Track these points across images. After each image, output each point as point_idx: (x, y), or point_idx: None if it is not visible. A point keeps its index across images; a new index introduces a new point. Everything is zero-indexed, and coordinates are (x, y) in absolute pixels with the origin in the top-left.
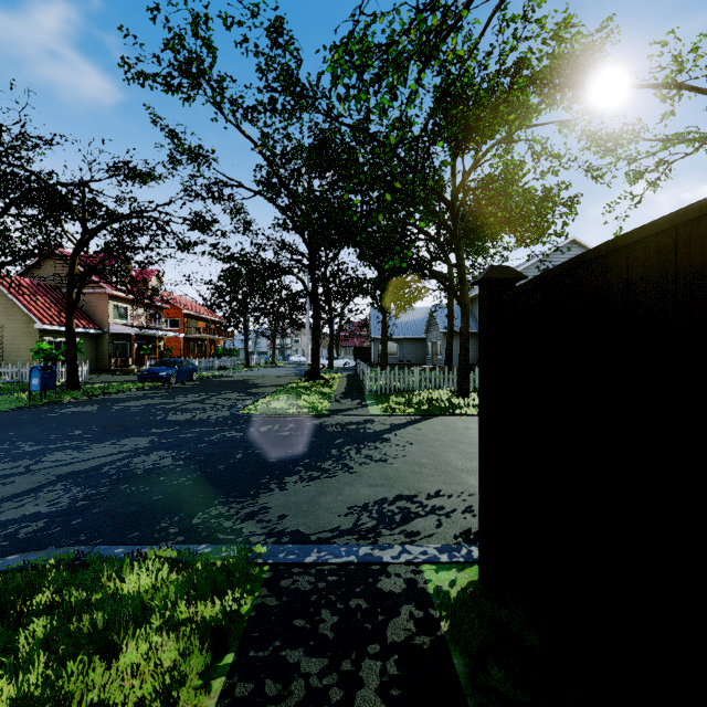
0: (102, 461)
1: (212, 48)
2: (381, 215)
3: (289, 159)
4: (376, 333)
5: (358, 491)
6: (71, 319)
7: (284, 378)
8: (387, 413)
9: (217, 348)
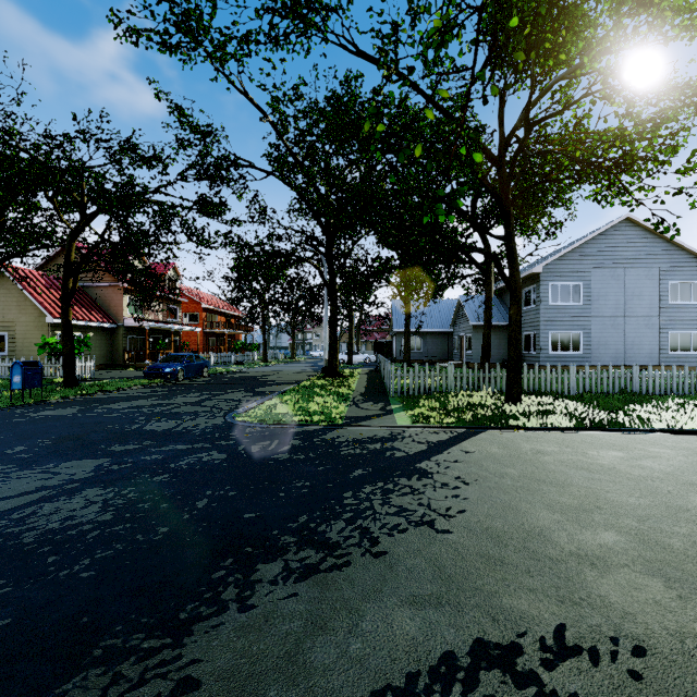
0: None
1: None
2: (418, 146)
3: (305, 136)
4: (398, 326)
5: (391, 620)
6: (67, 311)
7: (300, 374)
8: (419, 424)
9: (235, 343)
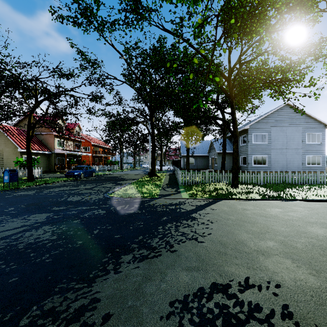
0: (4, 234)
1: None
2: (191, 74)
3: (140, 65)
4: (183, 153)
5: (178, 276)
6: (29, 146)
7: (138, 175)
8: (192, 197)
9: (107, 161)
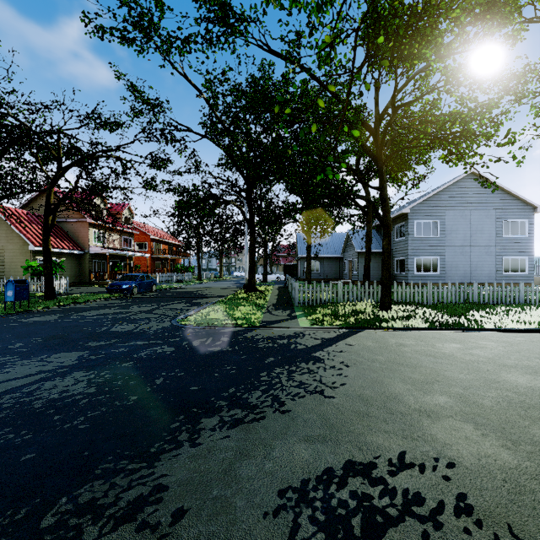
0: (10, 385)
1: (160, 1)
2: (313, 125)
3: (230, 108)
4: (301, 253)
5: (292, 450)
6: (47, 241)
7: (226, 290)
8: (316, 326)
9: (176, 265)
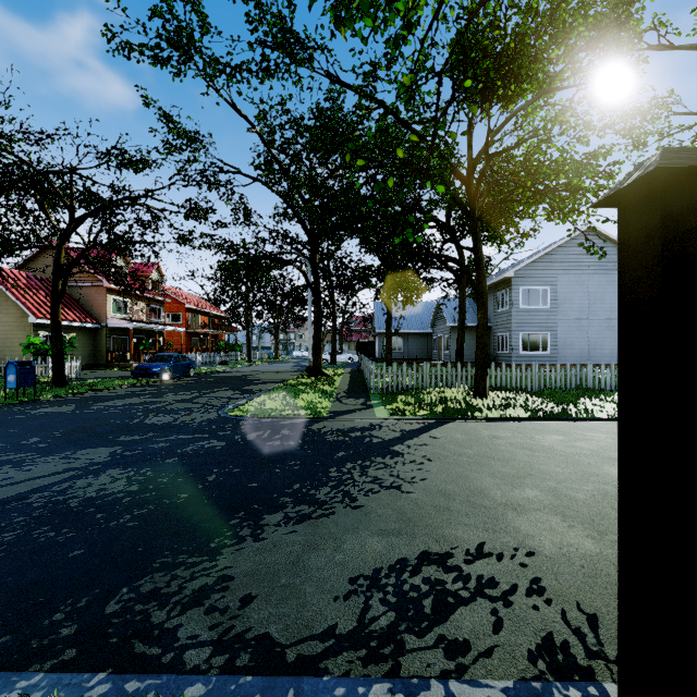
0: (36, 484)
1: (202, 13)
2: (391, 178)
3: (290, 144)
4: (380, 327)
5: (364, 543)
6: (57, 312)
7: (285, 374)
8: (395, 416)
9: (219, 343)
